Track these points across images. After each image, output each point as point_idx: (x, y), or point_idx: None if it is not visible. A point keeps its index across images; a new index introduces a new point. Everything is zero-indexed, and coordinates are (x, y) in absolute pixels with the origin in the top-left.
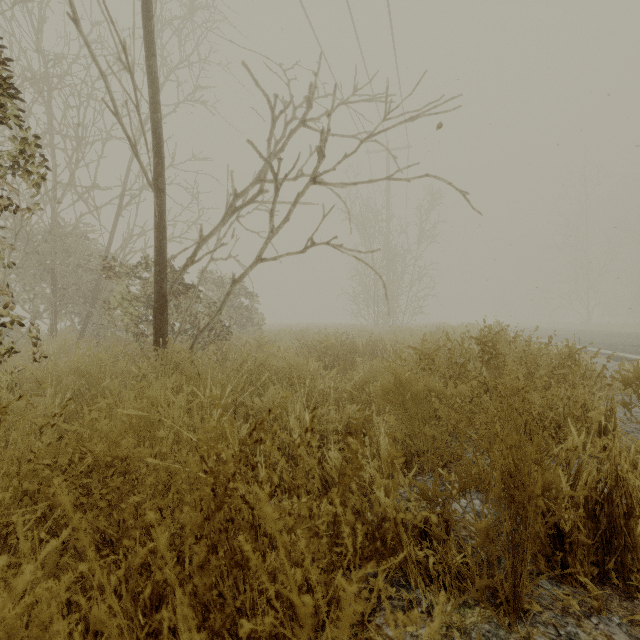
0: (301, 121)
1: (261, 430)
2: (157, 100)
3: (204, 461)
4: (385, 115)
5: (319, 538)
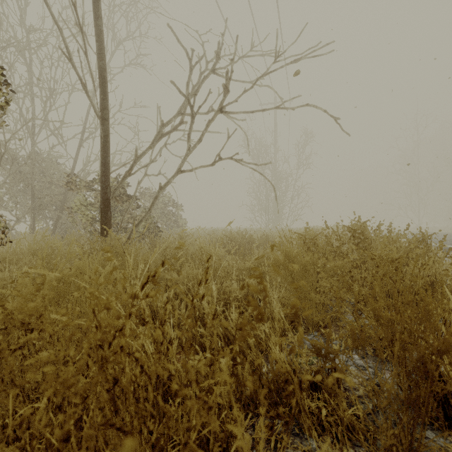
0: (212, 69)
1: (154, 283)
2: (102, 51)
3: (95, 316)
4: (275, 58)
5: (207, 409)
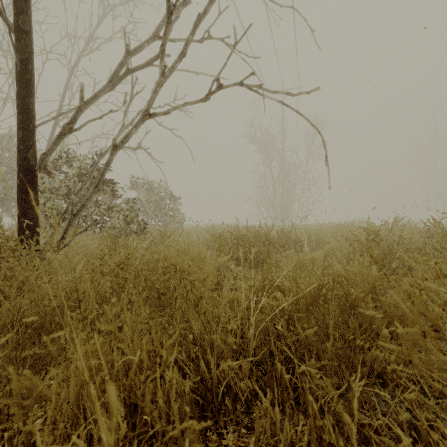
0: None
1: None
2: None
3: None
4: None
5: None
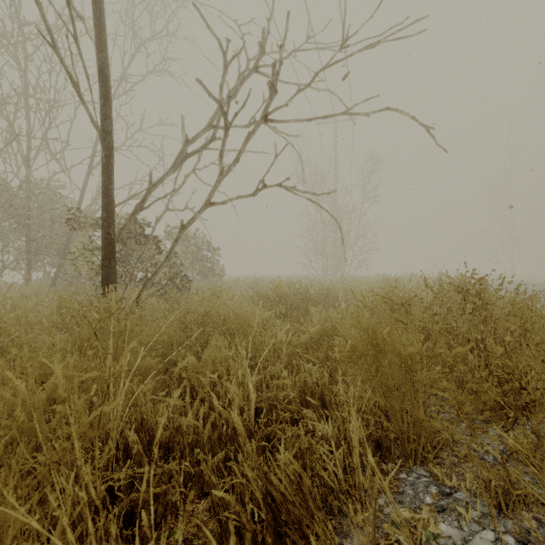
0: (254, 67)
1: None
2: (103, 39)
3: None
4: (342, 43)
5: None
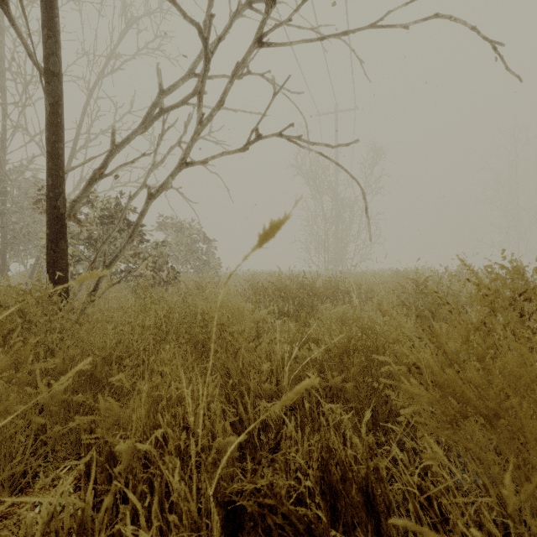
0: (247, 2)
1: None
2: None
3: None
4: None
5: None
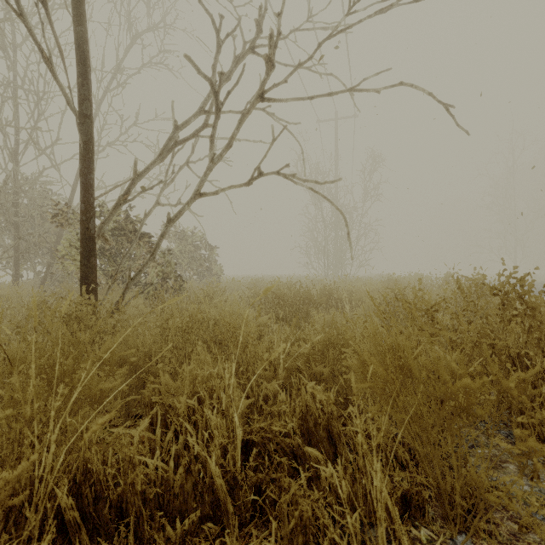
0: (250, 47)
1: None
2: (81, 11)
3: None
4: (349, 8)
5: None
